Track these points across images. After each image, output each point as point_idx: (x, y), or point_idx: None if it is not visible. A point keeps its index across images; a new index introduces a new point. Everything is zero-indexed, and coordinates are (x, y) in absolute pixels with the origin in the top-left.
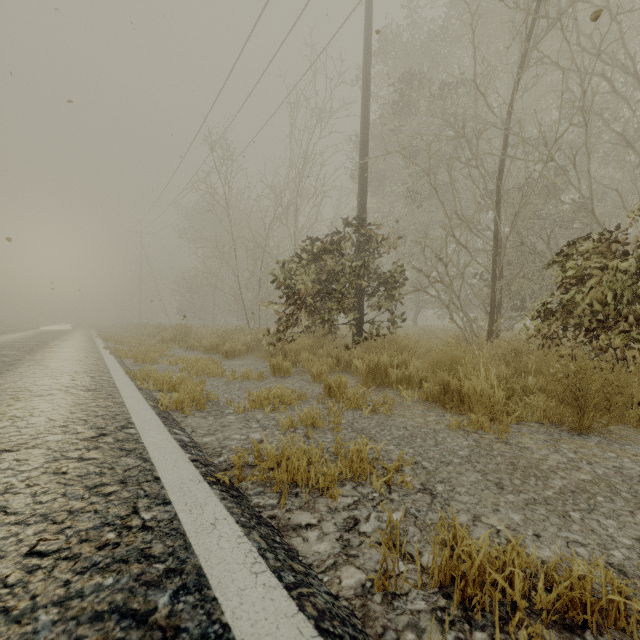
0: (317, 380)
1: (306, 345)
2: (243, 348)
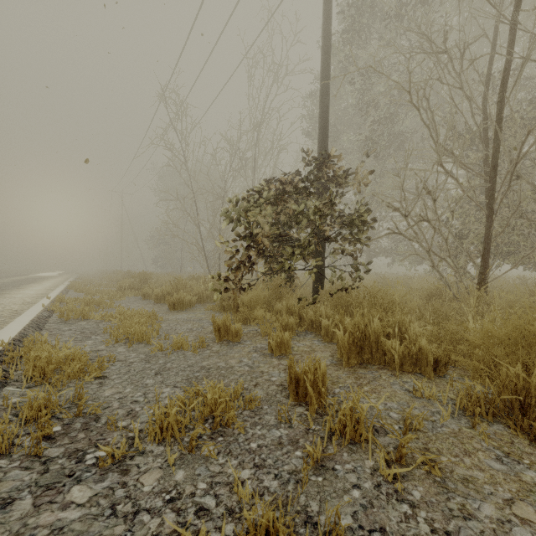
0: (275, 352)
1: (262, 298)
2: (194, 298)
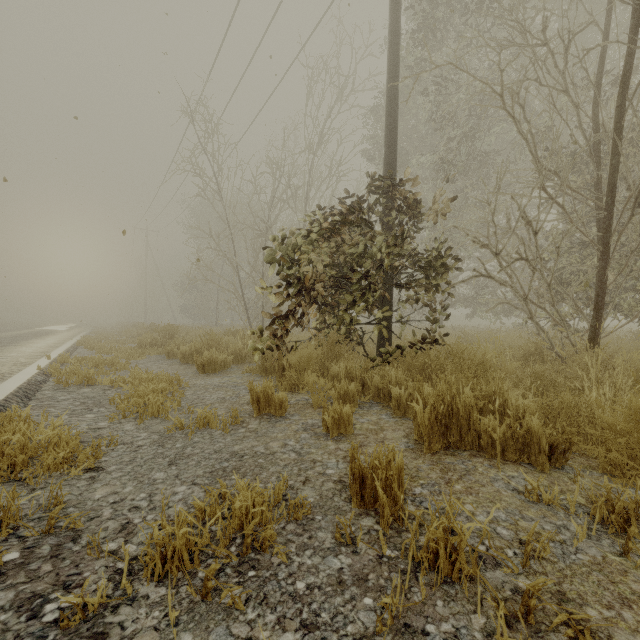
0: (332, 432)
1: (313, 358)
2: (230, 358)
